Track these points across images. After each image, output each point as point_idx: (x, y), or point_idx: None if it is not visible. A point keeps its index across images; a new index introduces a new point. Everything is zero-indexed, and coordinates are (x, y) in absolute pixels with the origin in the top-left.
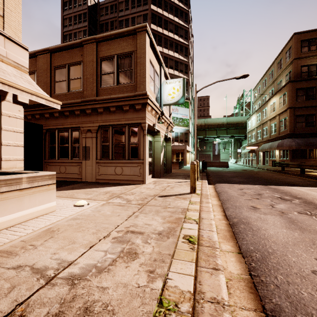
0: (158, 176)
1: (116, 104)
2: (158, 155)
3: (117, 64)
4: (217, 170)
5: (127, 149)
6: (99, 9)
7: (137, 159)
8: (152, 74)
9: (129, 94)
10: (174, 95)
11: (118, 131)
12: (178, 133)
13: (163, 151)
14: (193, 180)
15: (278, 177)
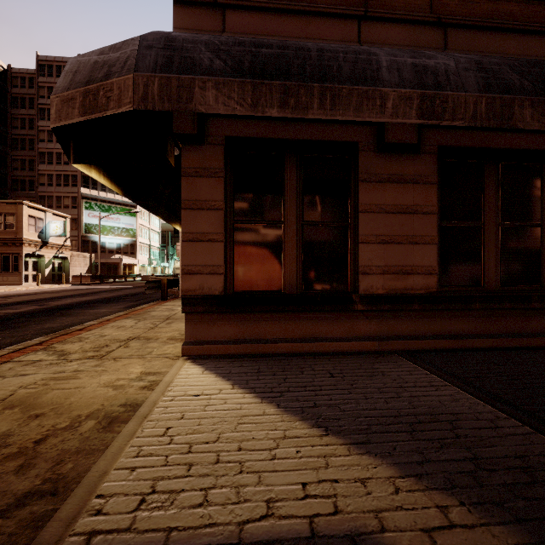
0: (44, 284)
1: (3, 242)
2: (44, 270)
3: (4, 218)
4: (129, 282)
5: (11, 267)
6: (11, 77)
7: (18, 272)
8: (33, 222)
9: (12, 237)
10: (57, 231)
11: (5, 256)
12: (121, 244)
13: (51, 267)
14: (38, 281)
15: (140, 284)
